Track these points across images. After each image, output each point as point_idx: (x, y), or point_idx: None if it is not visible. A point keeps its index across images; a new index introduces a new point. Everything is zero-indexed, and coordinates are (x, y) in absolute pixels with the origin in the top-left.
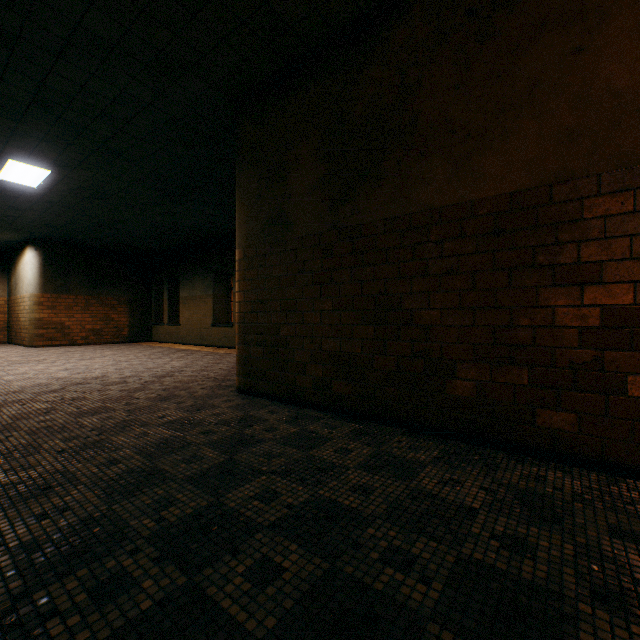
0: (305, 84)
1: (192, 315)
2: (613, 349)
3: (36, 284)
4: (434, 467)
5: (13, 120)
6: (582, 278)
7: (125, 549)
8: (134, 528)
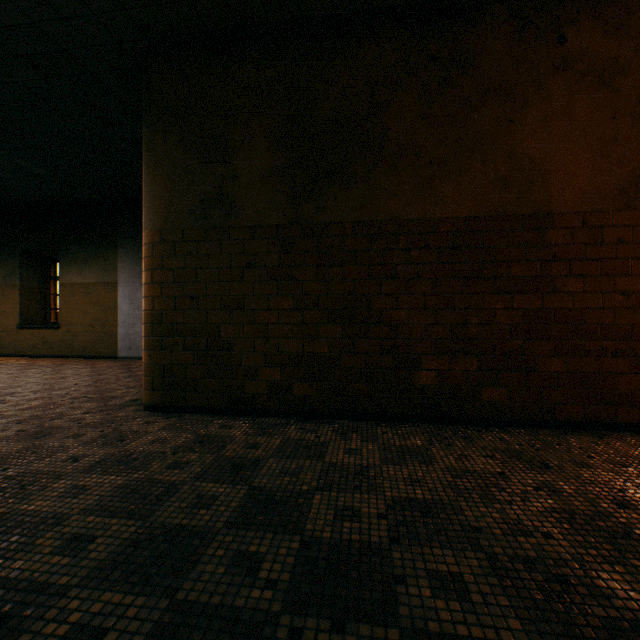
0: (257, 58)
1: None
2: (530, 340)
3: None
4: (436, 448)
5: None
6: (512, 288)
7: (278, 638)
8: (250, 609)
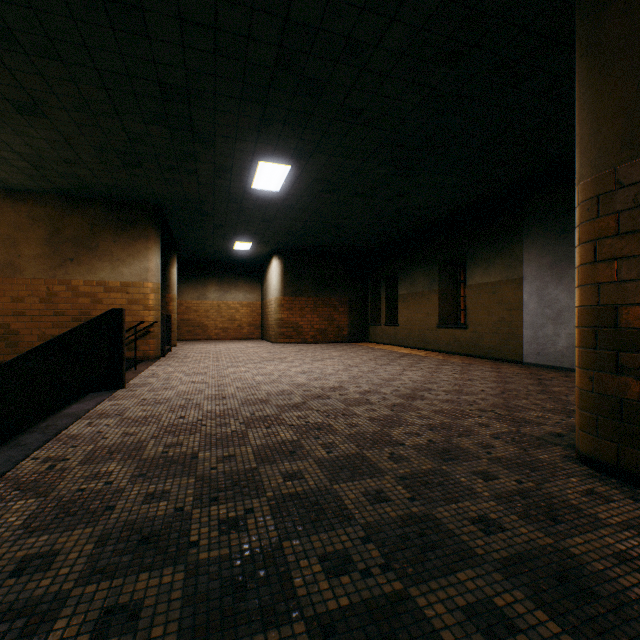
0: None
1: (411, 314)
2: None
3: (278, 289)
4: None
5: (260, 103)
6: None
7: None
8: None
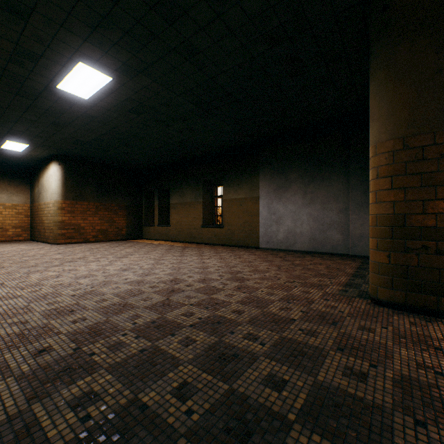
0: None
1: (181, 218)
2: None
3: (59, 192)
4: None
5: None
6: None
7: None
8: None
